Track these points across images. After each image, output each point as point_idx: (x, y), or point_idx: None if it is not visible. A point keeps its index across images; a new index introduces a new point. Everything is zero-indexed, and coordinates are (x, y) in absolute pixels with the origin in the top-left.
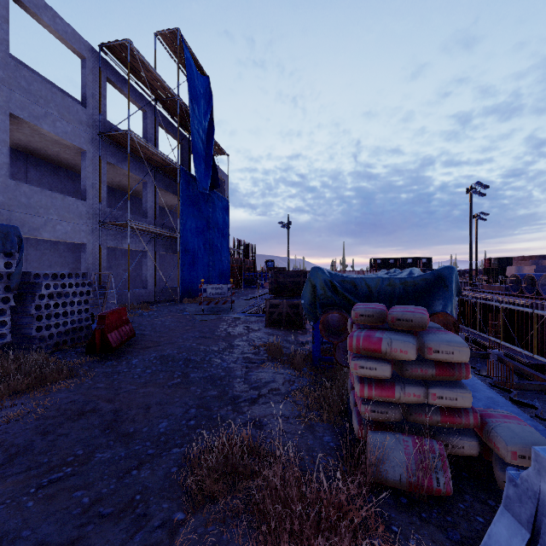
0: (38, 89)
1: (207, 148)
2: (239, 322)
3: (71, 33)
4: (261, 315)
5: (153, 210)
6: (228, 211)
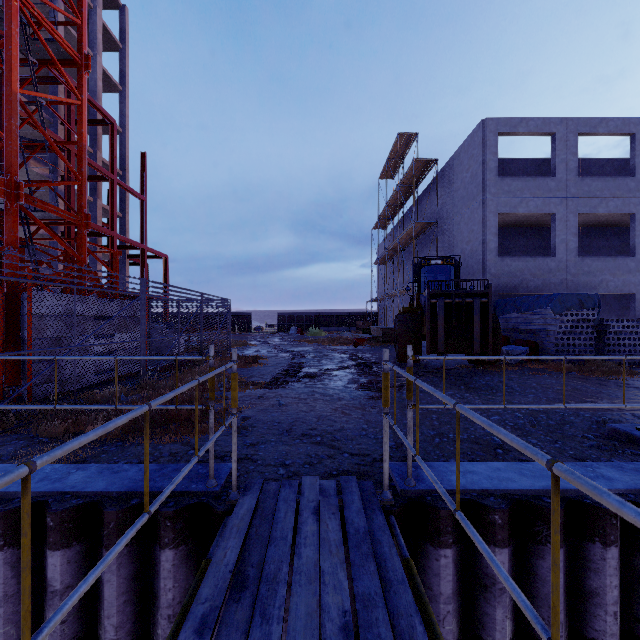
0: (595, 186)
1: None
2: None
3: (620, 124)
4: None
5: None
6: None
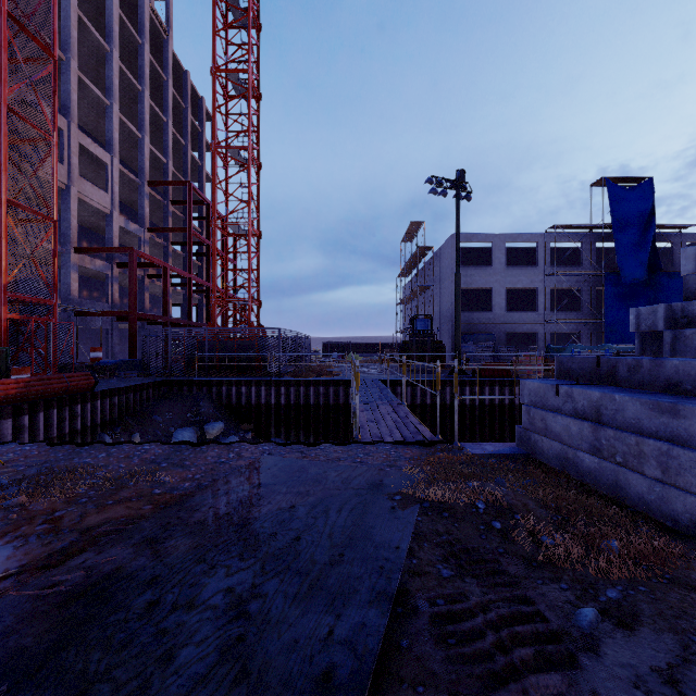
0: (515, 272)
1: (642, 243)
2: None
3: (530, 237)
4: None
5: (589, 304)
6: None
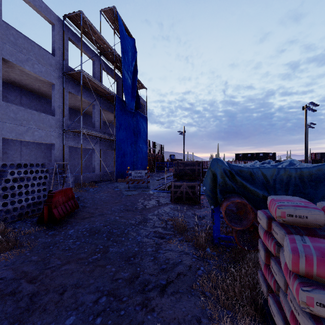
0: (22, 42)
1: (133, 83)
2: (152, 197)
3: (44, 8)
4: (167, 191)
5: (98, 123)
6: (146, 123)
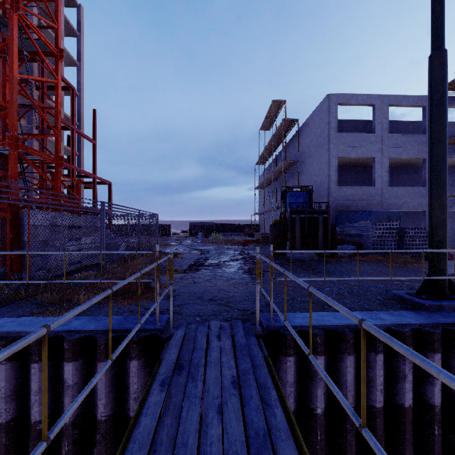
0: (400, 140)
1: None
2: None
3: (416, 99)
4: None
5: None
6: None
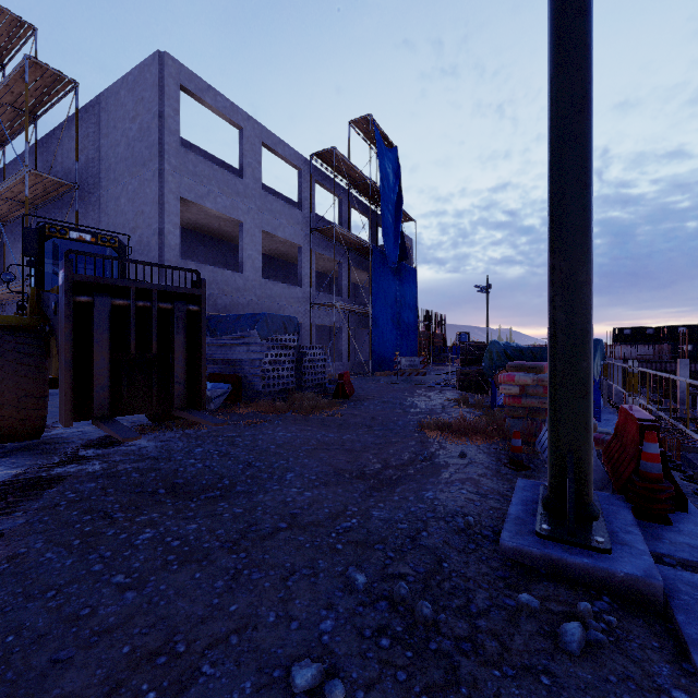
0: (276, 206)
1: (395, 221)
2: (432, 389)
3: (293, 154)
4: (452, 386)
5: (347, 288)
6: (415, 281)
